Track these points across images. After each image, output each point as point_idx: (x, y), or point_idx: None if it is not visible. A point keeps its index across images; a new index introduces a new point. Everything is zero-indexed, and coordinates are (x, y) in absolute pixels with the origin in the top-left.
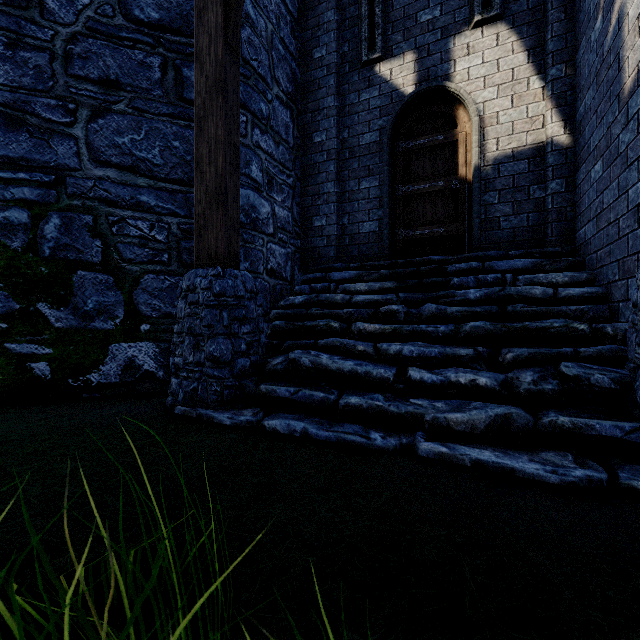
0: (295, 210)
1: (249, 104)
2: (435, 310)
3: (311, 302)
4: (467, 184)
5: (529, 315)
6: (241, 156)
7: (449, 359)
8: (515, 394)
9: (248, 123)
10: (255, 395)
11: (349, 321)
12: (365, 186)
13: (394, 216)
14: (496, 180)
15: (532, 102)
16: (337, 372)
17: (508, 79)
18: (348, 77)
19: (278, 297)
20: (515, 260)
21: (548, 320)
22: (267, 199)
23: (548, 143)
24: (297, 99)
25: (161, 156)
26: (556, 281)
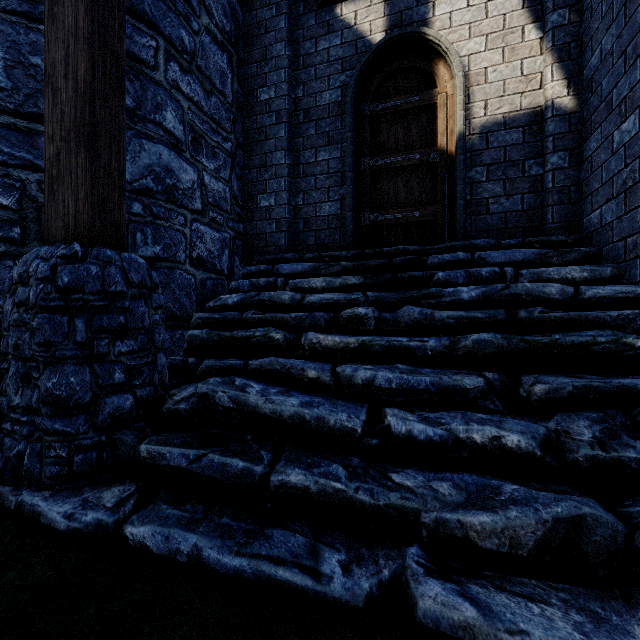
0: (235, 185)
1: (161, 24)
2: (418, 315)
3: (249, 302)
4: (448, 157)
5: (552, 323)
6: (148, 95)
7: (447, 393)
8: (569, 463)
9: (159, 51)
10: (135, 457)
11: (299, 329)
12: (324, 157)
13: (359, 196)
14: (484, 152)
15: (528, 56)
16: (272, 417)
17: (498, 27)
18: (303, 20)
19: (209, 295)
20: (513, 250)
21: (588, 332)
22: (192, 163)
23: (548, 107)
24: (238, 44)
25: (8, 75)
26: (572, 277)
